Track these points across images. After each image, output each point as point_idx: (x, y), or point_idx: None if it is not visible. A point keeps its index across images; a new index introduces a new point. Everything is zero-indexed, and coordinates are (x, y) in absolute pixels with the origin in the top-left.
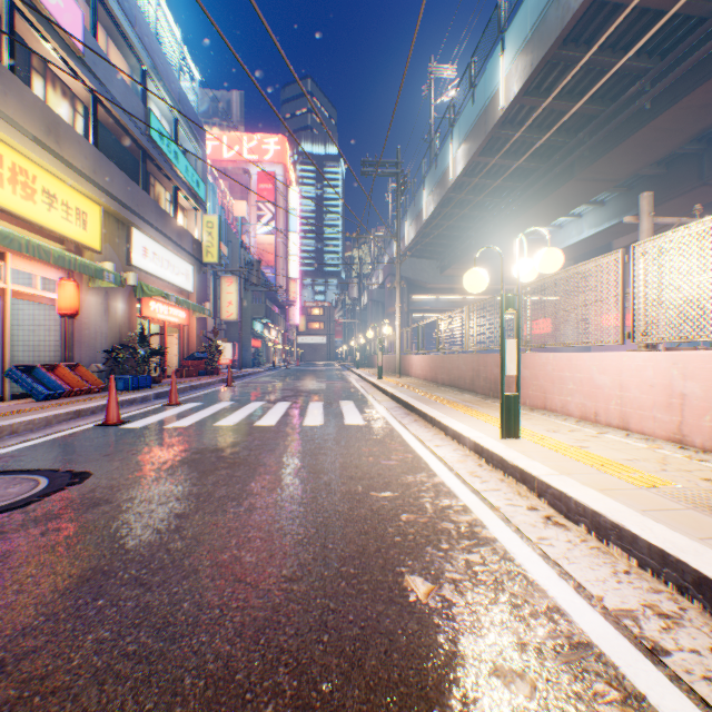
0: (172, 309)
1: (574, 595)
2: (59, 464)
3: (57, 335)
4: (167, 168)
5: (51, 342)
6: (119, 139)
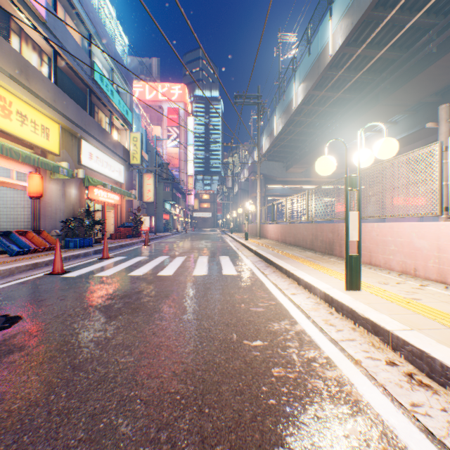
0: (110, 194)
1: None
2: (1, 308)
3: (29, 211)
4: (106, 101)
5: (25, 215)
6: (73, 81)
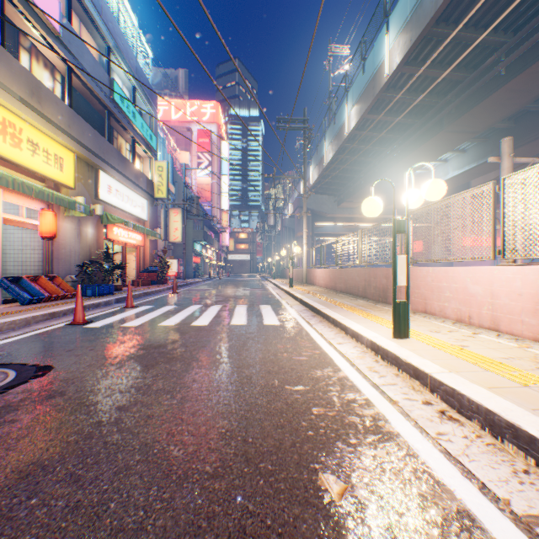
0: (131, 233)
1: (481, 497)
2: (28, 358)
3: (40, 253)
4: (127, 124)
5: (35, 258)
6: (89, 102)
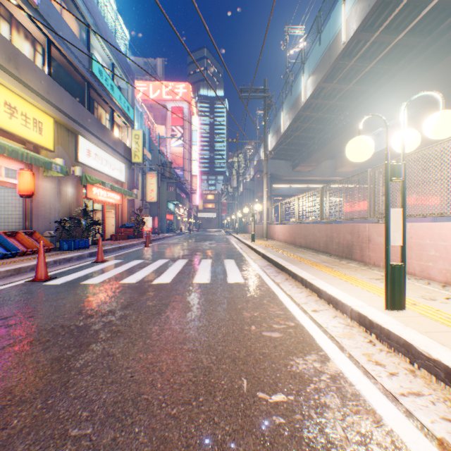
0: (110, 193)
1: None
2: None
3: (20, 210)
4: (105, 96)
5: (16, 215)
6: (70, 74)
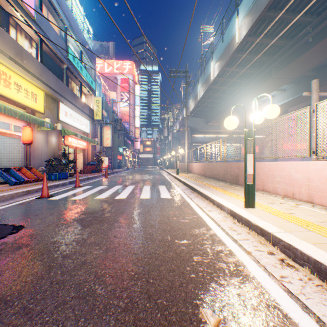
0: (79, 141)
1: None
2: (9, 220)
3: (22, 153)
4: (77, 74)
5: (20, 156)
6: (53, 60)
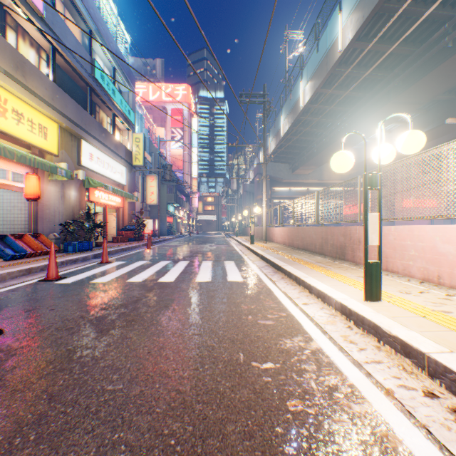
0: (111, 196)
1: None
2: None
3: (26, 213)
4: (107, 100)
5: (22, 218)
6: (73, 79)
